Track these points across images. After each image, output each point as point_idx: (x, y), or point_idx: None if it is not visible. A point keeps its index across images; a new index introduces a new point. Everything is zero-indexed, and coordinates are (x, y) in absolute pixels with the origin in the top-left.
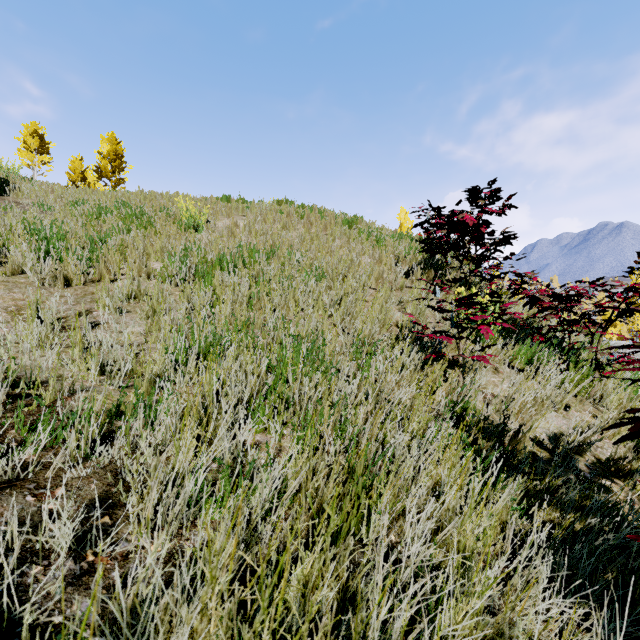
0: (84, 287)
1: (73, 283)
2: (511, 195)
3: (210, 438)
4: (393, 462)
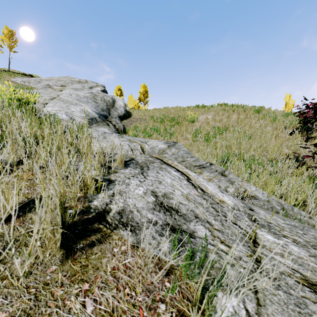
0: None
1: None
2: None
3: None
4: None
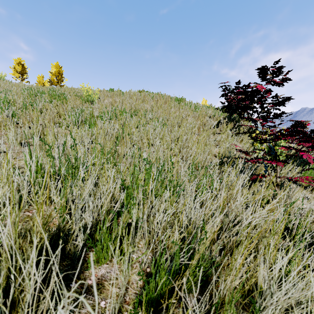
0: (9, 130)
1: (1, 127)
2: (288, 71)
3: (17, 303)
4: (249, 293)
